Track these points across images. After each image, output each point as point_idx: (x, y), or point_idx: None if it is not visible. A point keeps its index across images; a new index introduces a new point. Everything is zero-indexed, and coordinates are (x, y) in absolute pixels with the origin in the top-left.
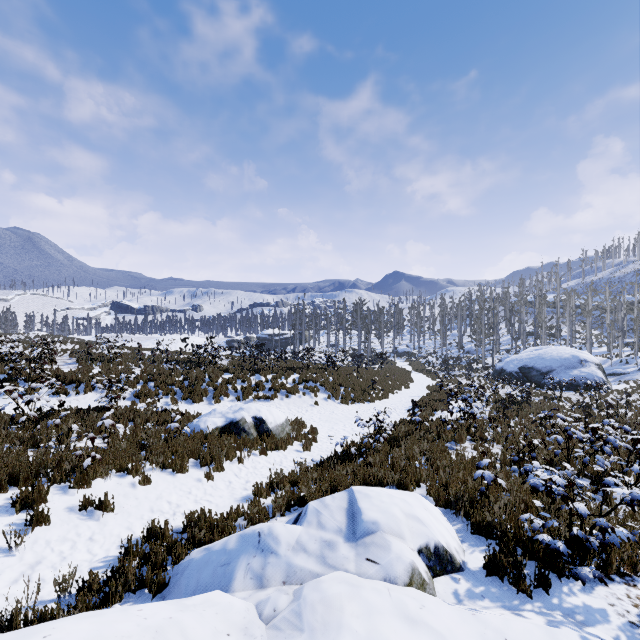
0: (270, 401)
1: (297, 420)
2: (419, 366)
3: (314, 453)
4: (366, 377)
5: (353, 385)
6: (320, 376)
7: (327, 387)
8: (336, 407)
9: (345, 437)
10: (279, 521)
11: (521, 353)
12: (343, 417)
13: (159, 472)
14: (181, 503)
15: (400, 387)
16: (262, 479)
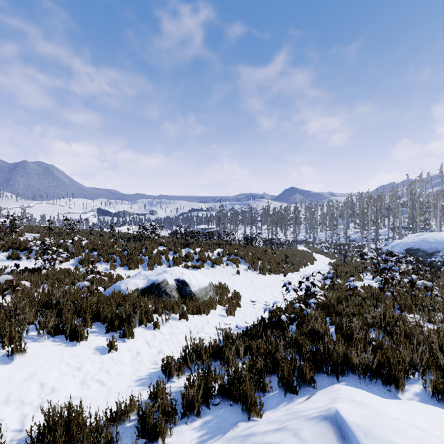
0: (197, 270)
1: (221, 285)
2: (316, 249)
3: (238, 318)
4: (278, 254)
5: (269, 259)
6: (241, 250)
7: (247, 259)
8: (255, 276)
9: (274, 302)
10: (190, 428)
11: (404, 238)
12: (262, 285)
13: (46, 339)
14: (59, 386)
15: (307, 263)
16: (178, 349)
